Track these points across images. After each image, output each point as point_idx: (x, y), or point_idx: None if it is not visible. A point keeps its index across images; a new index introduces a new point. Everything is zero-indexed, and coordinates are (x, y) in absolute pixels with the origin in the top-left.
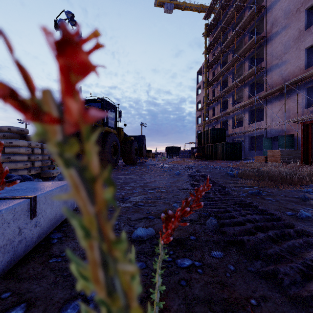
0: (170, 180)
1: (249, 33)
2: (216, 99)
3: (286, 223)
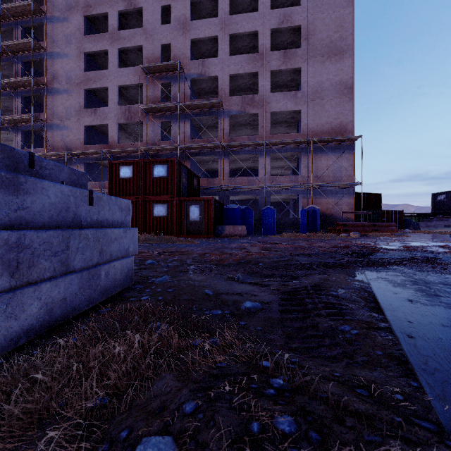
0: None
1: (23, 62)
2: None
3: None
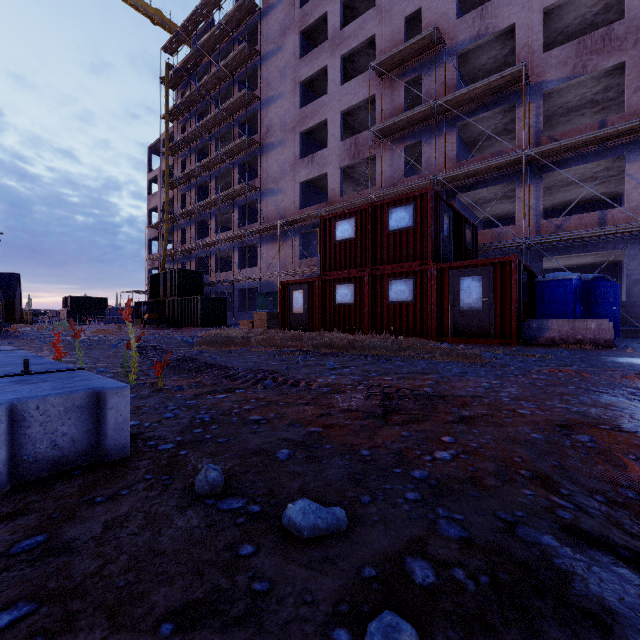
0: (106, 352)
1: (240, 123)
2: (188, 214)
3: (195, 358)
